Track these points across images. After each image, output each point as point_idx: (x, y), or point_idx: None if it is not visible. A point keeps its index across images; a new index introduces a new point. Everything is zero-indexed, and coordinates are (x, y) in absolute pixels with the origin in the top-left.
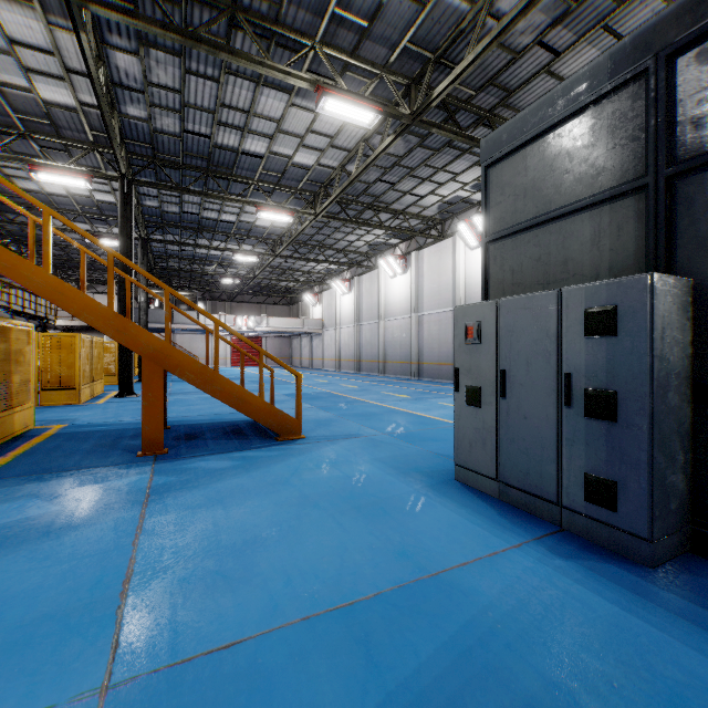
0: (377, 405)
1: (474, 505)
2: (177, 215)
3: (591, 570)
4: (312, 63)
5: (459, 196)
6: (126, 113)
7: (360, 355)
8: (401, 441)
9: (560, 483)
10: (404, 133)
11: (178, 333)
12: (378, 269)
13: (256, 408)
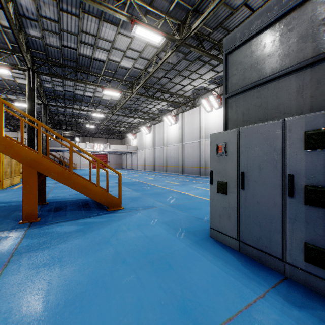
0: (163, 188)
1: (225, 257)
2: (62, 92)
3: (322, 320)
4: (129, 9)
5: (202, 86)
6: (29, 33)
7: (154, 163)
8: (176, 210)
9: (284, 247)
10: (176, 49)
11: (66, 152)
12: (163, 122)
13: (94, 193)
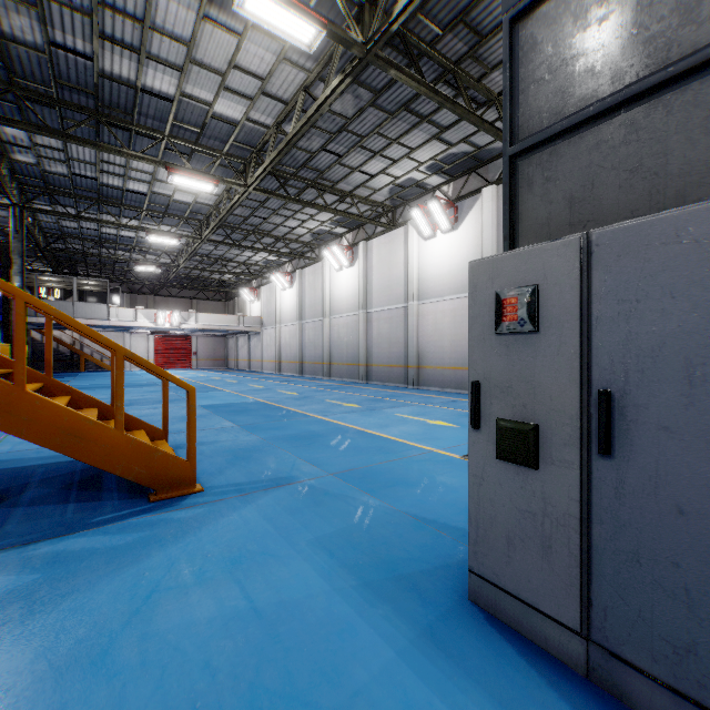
0: (321, 420)
1: None
2: (66, 177)
3: None
4: None
5: (413, 178)
6: None
7: (302, 356)
8: (356, 491)
9: None
10: (355, 72)
11: None
12: (323, 261)
13: (107, 449)
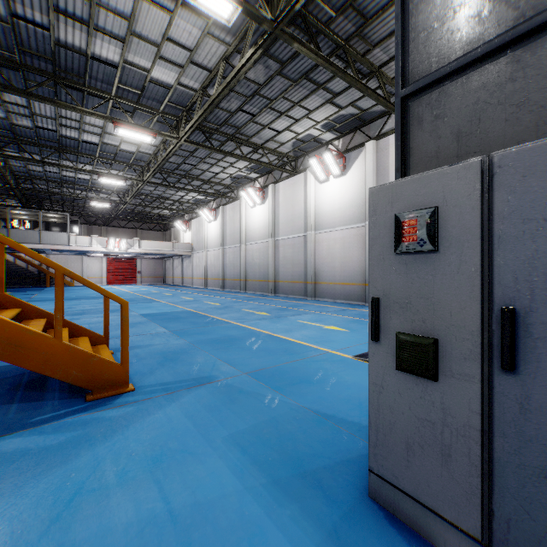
0: (238, 326)
1: None
2: (31, 130)
3: None
4: None
5: (311, 134)
6: None
7: (224, 274)
8: (266, 388)
9: None
10: (265, 44)
11: (52, 254)
12: (240, 200)
13: (47, 356)
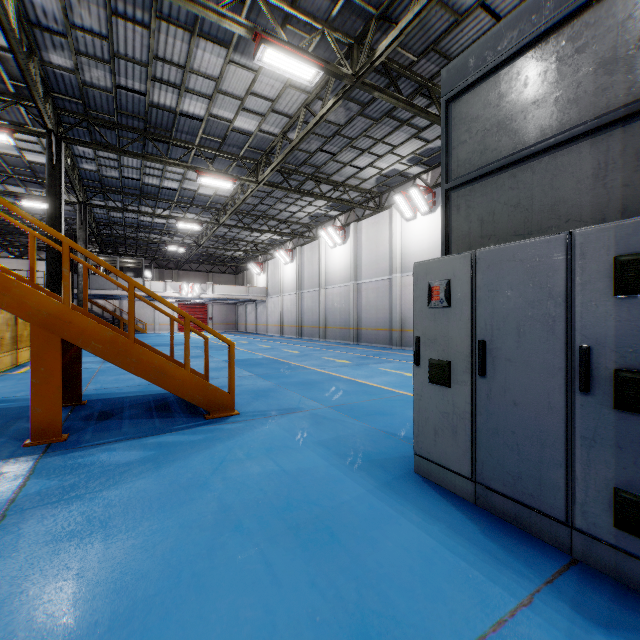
0: (319, 372)
1: (446, 515)
2: (117, 180)
3: None
4: (250, 13)
5: (396, 169)
6: (50, 61)
7: (301, 321)
8: (345, 417)
9: (570, 496)
10: (346, 95)
11: (125, 300)
12: (319, 239)
13: (180, 382)
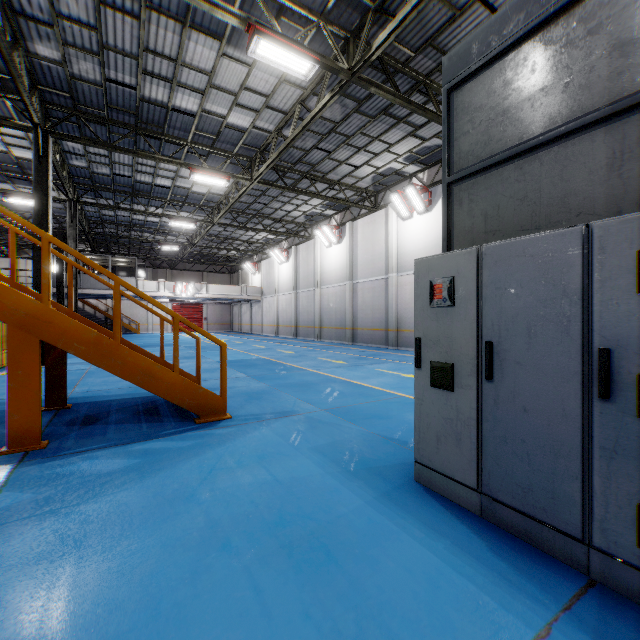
0: (314, 373)
1: (451, 530)
2: (108, 177)
3: None
4: (244, 5)
5: (392, 168)
6: (36, 52)
7: (297, 321)
8: (341, 420)
9: (586, 511)
10: (342, 91)
11: None
12: (315, 239)
13: (169, 385)
